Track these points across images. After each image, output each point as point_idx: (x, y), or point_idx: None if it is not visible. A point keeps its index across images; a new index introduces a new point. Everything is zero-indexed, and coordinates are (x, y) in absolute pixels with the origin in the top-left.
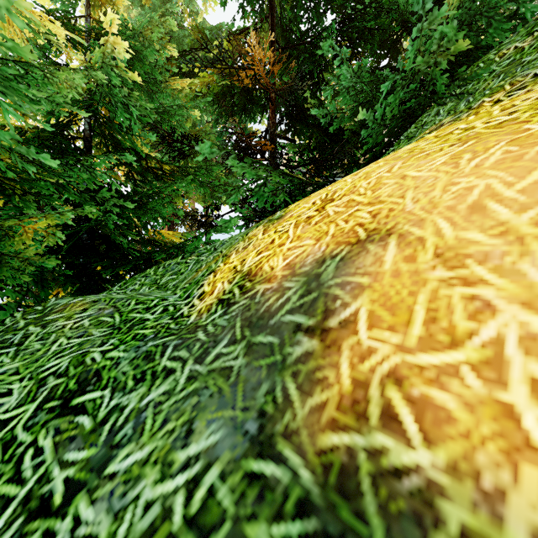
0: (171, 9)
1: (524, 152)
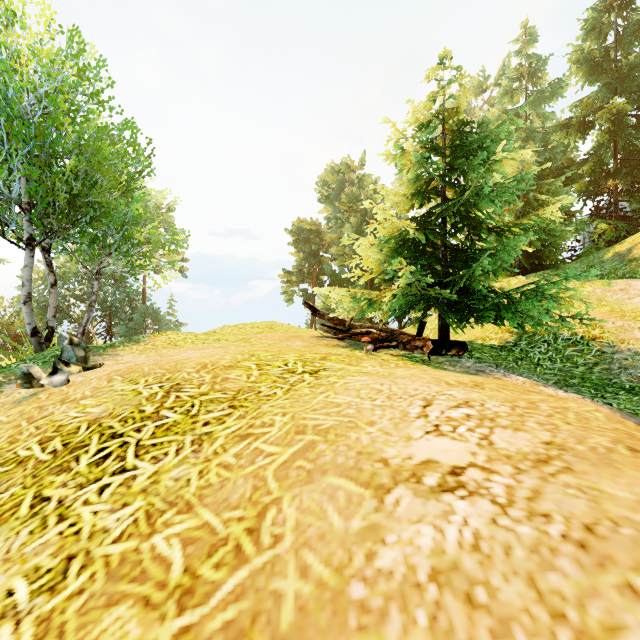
0: (534, 133)
1: None
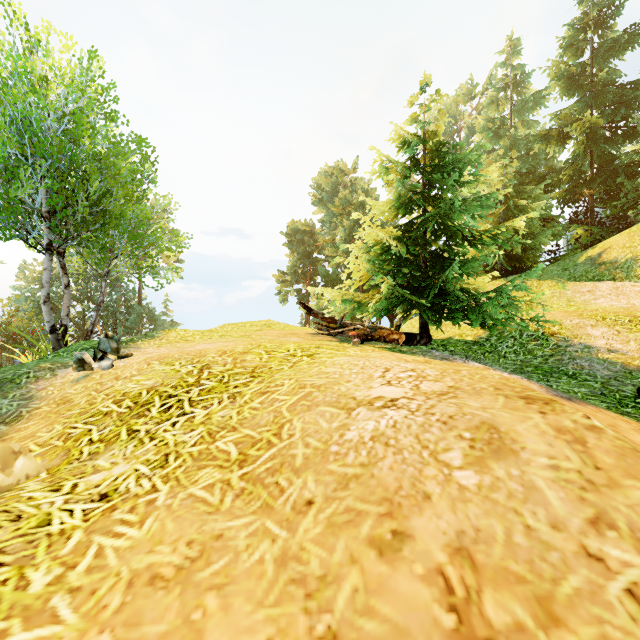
0: (518, 141)
1: (625, 238)
